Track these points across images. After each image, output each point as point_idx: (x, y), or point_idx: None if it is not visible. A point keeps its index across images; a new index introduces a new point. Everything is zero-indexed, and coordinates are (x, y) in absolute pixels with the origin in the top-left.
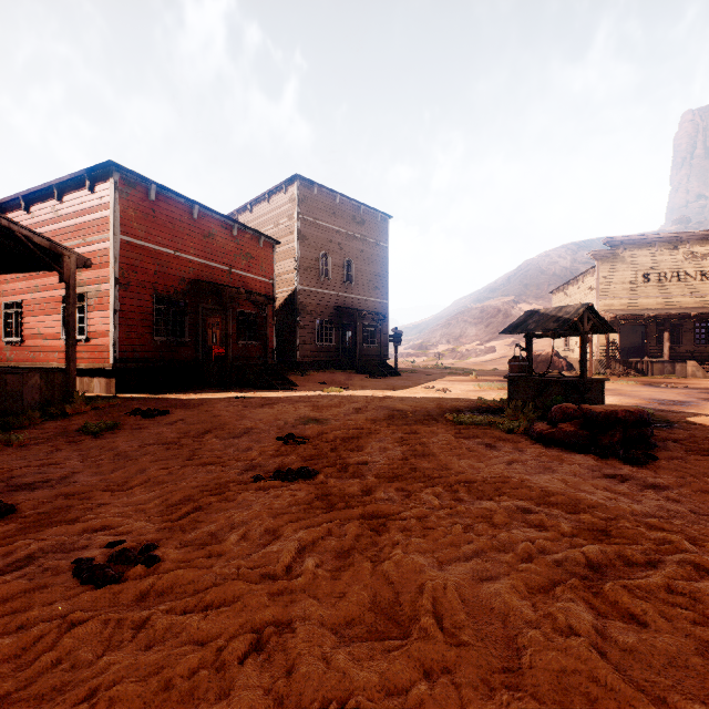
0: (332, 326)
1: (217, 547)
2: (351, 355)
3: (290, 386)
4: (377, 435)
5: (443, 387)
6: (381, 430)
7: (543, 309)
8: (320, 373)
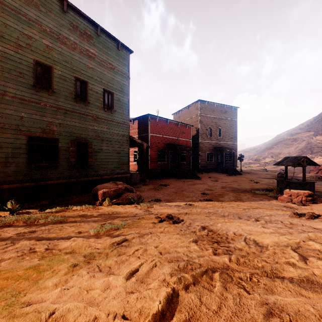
0: (213, 154)
1: (201, 205)
2: (220, 165)
3: (198, 178)
4: (227, 194)
5: (257, 181)
6: (229, 193)
7: (290, 157)
8: (208, 173)
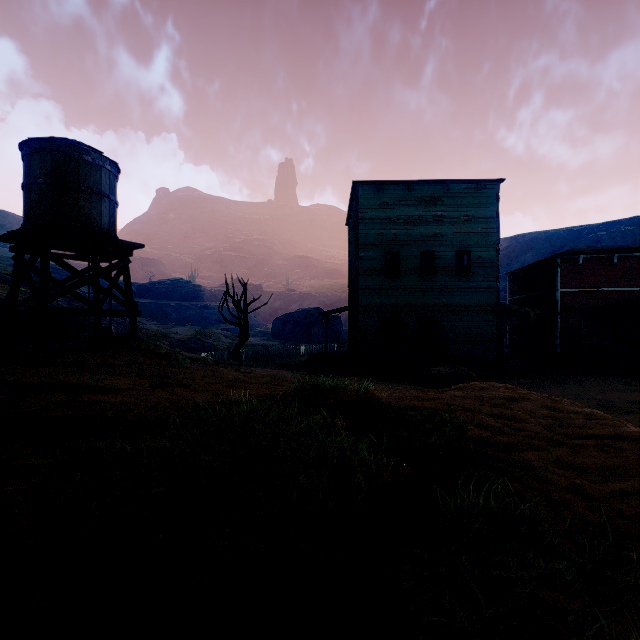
0: None
1: None
2: None
3: None
4: None
5: None
6: None
7: None
8: None
